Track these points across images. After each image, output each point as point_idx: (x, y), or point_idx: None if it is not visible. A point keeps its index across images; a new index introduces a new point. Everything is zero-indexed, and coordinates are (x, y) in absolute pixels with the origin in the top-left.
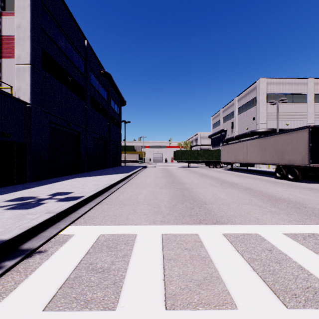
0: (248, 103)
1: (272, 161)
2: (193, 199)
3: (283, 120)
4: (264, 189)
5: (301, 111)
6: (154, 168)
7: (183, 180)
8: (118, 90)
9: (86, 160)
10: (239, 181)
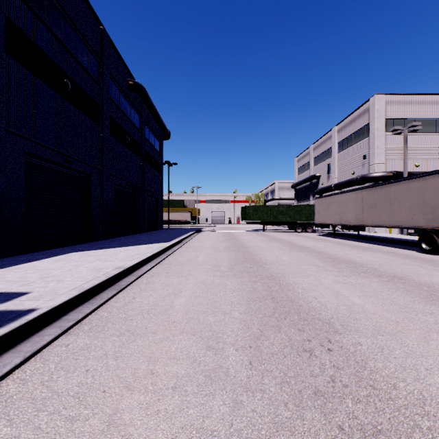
0: (355, 134)
1: (413, 223)
2: (298, 310)
3: (411, 159)
4: (426, 277)
5: (438, 145)
6: (213, 232)
7: (262, 255)
8: (158, 115)
9: (101, 220)
10: (363, 258)
